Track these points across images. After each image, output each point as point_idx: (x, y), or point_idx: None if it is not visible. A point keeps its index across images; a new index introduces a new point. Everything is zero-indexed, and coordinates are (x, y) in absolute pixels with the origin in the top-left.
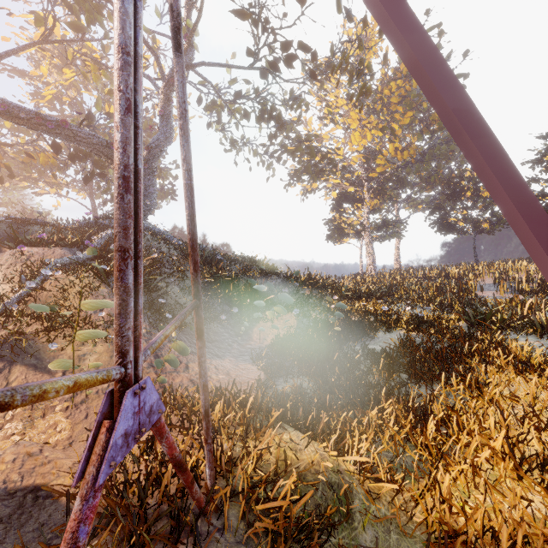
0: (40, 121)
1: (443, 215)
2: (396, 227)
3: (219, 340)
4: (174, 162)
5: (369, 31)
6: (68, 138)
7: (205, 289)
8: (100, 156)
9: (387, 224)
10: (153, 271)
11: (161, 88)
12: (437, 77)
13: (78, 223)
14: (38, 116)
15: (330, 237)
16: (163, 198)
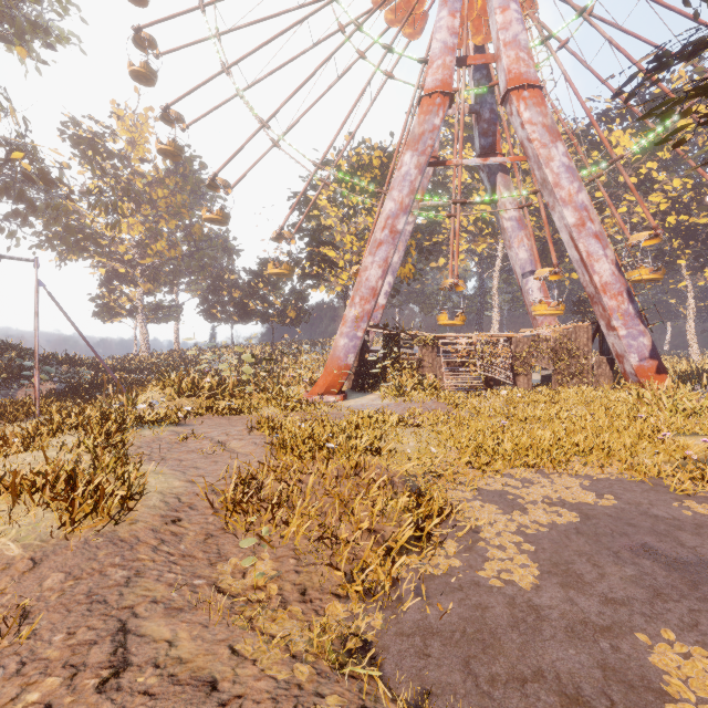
0: None
1: (207, 307)
2: (173, 310)
3: None
4: None
5: (143, 119)
6: None
7: None
8: None
9: (161, 308)
10: None
11: None
12: (81, 336)
13: None
14: None
15: (99, 314)
16: None
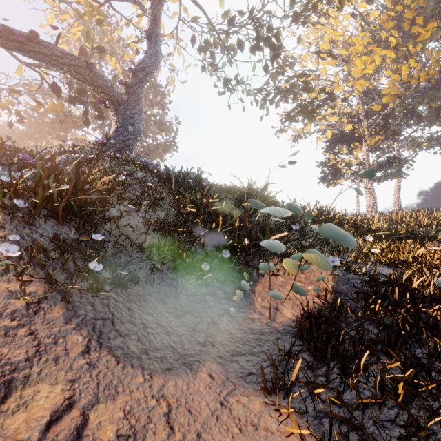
0: (9, 34)
1: None
2: (399, 165)
3: (196, 310)
4: (176, 119)
5: None
6: (44, 57)
7: (184, 223)
8: (83, 81)
9: (391, 162)
10: (112, 197)
11: (148, 9)
12: None
13: (53, 151)
14: (6, 28)
15: (323, 180)
16: (166, 150)
